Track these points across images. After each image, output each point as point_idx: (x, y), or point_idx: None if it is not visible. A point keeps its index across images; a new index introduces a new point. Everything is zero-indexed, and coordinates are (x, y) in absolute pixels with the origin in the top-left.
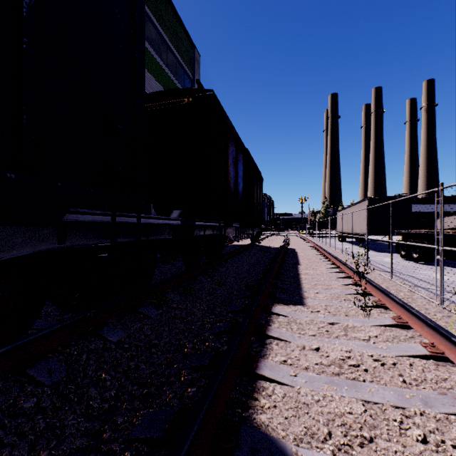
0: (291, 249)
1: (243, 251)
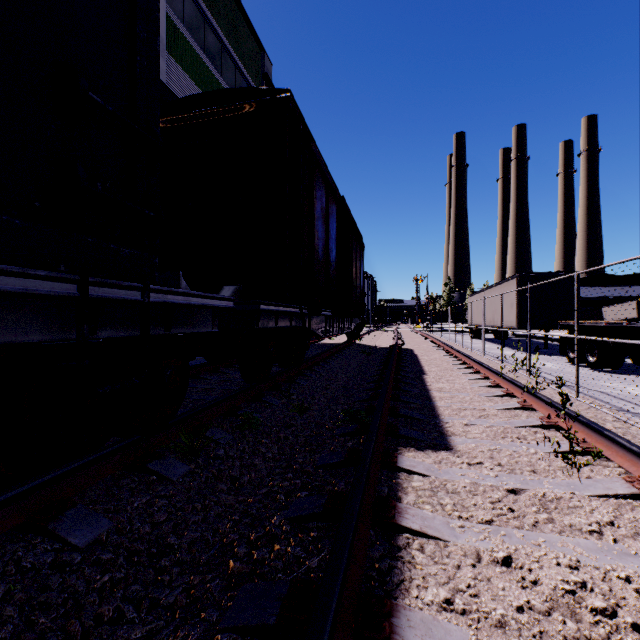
0: (408, 350)
1: (336, 354)
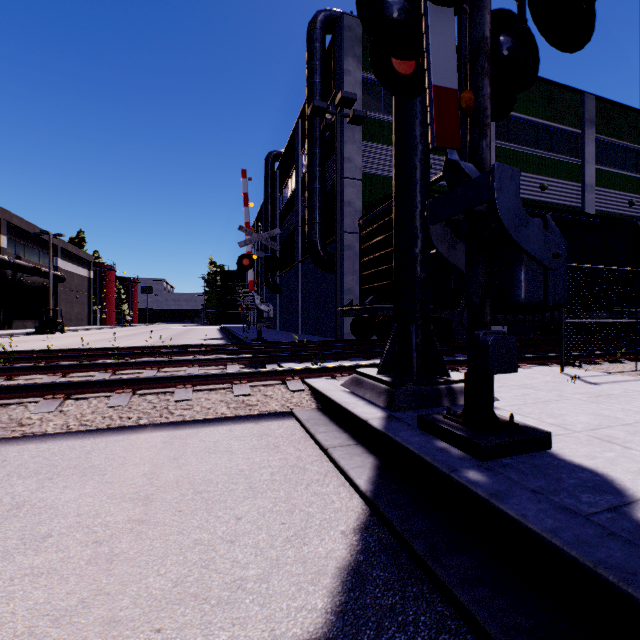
0: None
1: None
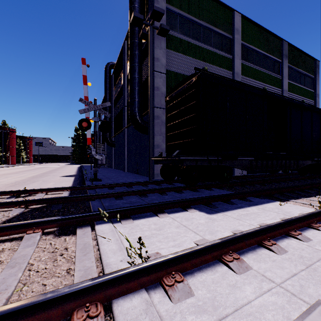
0: None
1: None
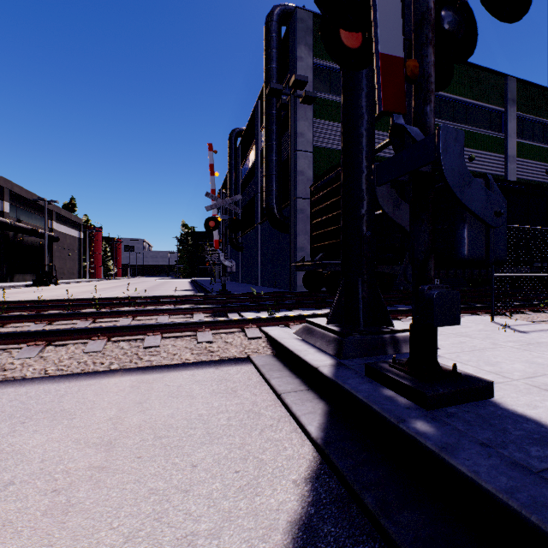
0: None
1: None
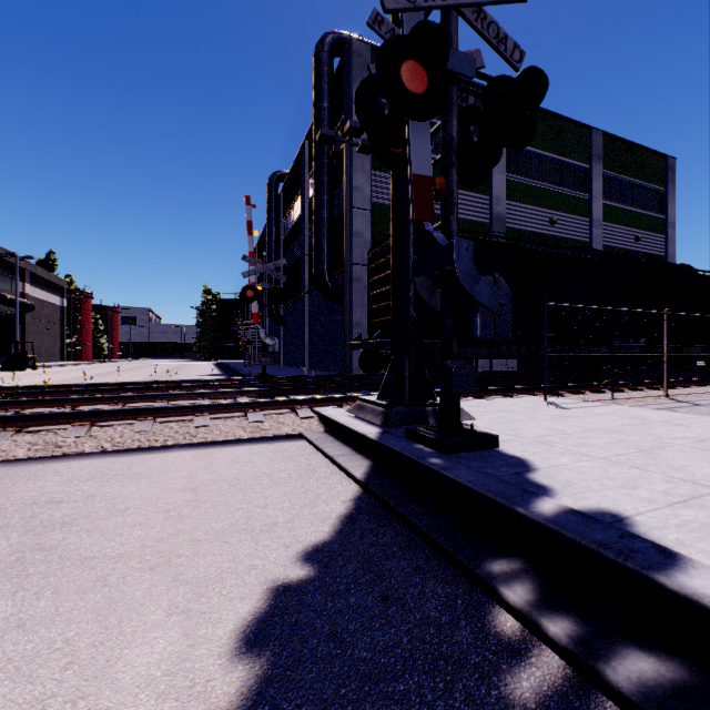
0: None
1: None
